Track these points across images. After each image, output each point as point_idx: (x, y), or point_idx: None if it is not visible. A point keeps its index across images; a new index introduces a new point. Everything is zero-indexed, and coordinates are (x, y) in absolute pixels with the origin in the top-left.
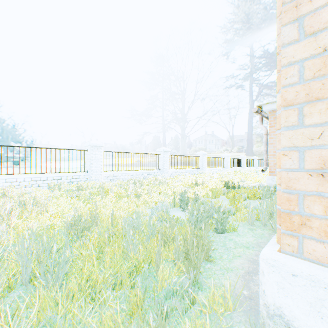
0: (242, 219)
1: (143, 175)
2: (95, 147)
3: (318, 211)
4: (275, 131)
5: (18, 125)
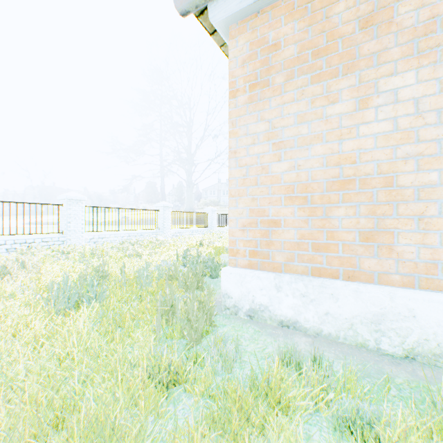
0: None
1: (138, 236)
2: (74, 201)
3: (242, 246)
4: None
5: None
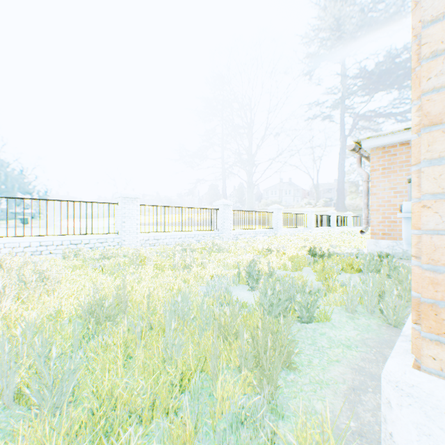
0: (337, 302)
1: (195, 238)
2: (129, 200)
3: None
4: (380, 176)
5: (27, 170)
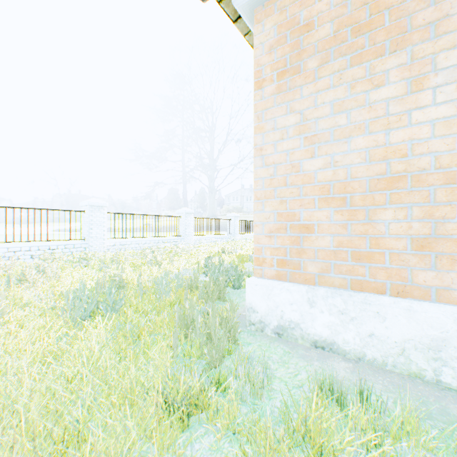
0: None
1: (159, 243)
2: (96, 208)
3: (268, 254)
4: None
5: None
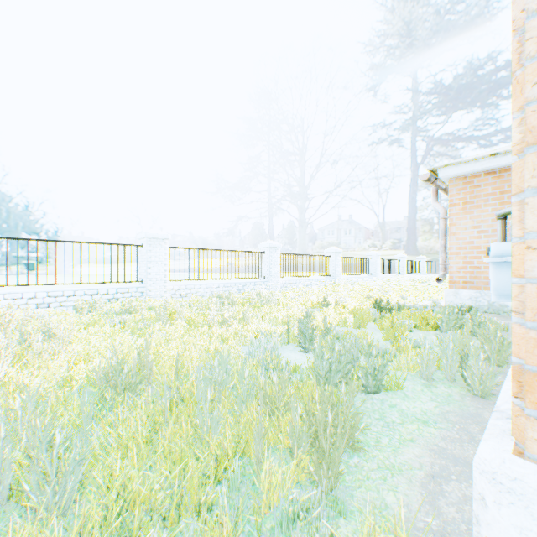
0: (409, 366)
1: (235, 287)
2: (155, 241)
3: None
4: (461, 213)
5: (33, 205)
